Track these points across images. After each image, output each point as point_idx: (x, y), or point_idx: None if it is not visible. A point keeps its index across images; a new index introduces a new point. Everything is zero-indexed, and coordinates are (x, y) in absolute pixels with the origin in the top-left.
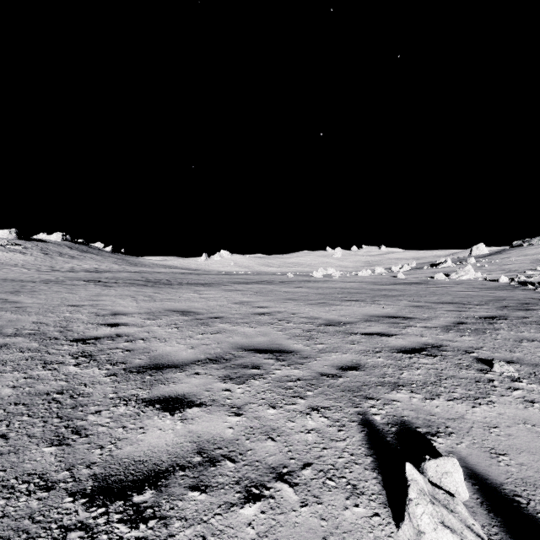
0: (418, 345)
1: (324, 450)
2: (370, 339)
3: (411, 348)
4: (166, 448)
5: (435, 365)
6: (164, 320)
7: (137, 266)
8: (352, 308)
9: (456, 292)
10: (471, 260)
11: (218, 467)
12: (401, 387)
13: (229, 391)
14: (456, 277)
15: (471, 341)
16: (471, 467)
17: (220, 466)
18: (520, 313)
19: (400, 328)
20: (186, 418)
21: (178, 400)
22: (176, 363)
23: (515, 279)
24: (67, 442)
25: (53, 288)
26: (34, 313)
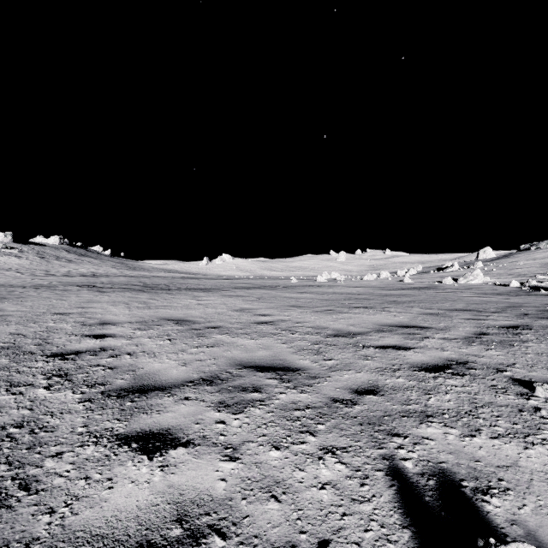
0: (441, 361)
1: (344, 517)
2: (386, 354)
3: (433, 365)
4: (136, 513)
5: (466, 388)
6: (157, 330)
7: (136, 270)
8: (361, 316)
9: (468, 298)
10: (478, 264)
11: (203, 547)
12: (431, 419)
13: (223, 423)
14: (464, 281)
15: (499, 356)
16: (547, 547)
17: (206, 545)
18: (543, 322)
19: (417, 340)
20: (168, 463)
21: (160, 436)
22: (164, 384)
23: (526, 284)
24: (9, 503)
25: (43, 293)
26: (14, 322)
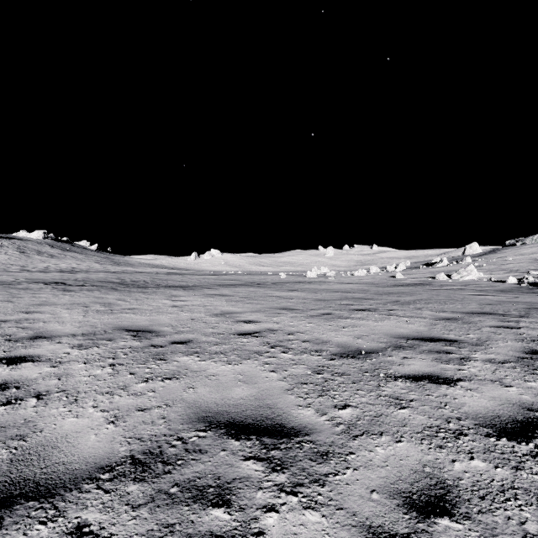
0: (517, 411)
1: None
2: (424, 393)
3: (512, 422)
4: None
5: None
6: (102, 348)
7: (120, 265)
8: (367, 323)
9: (473, 296)
10: (467, 259)
11: None
12: None
13: None
14: (458, 277)
15: None
16: None
17: None
18: None
19: (455, 364)
20: None
21: None
22: (58, 476)
23: (524, 280)
24: None
25: None
26: None
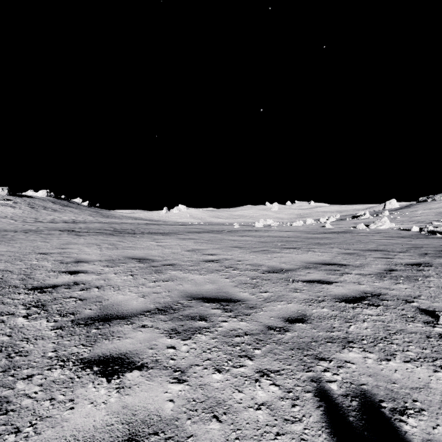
0: (358, 293)
1: (278, 436)
2: (312, 287)
3: (352, 297)
4: (93, 433)
5: (380, 317)
6: (122, 267)
7: (108, 217)
8: (291, 255)
9: (377, 240)
10: (385, 213)
11: None
12: (351, 344)
13: (173, 348)
14: (374, 227)
15: (407, 289)
16: None
17: None
18: (441, 260)
19: (337, 275)
20: (124, 385)
21: (119, 360)
22: (125, 313)
23: (424, 229)
24: None
25: (30, 237)
26: (3, 261)
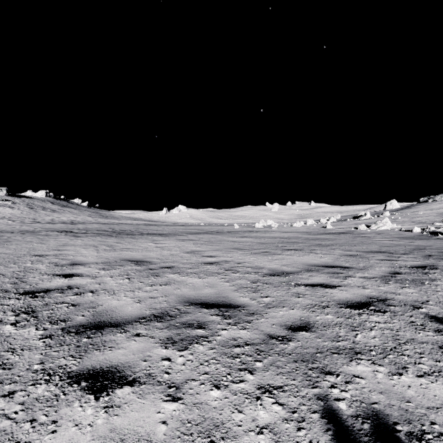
0: (364, 298)
1: None
2: (315, 291)
3: (357, 302)
4: None
5: (388, 324)
6: (118, 270)
7: (108, 218)
8: (292, 257)
9: (379, 241)
10: (386, 213)
11: None
12: (359, 356)
13: (168, 360)
14: (375, 227)
15: (413, 293)
16: None
17: None
18: None
19: (341, 279)
20: (113, 404)
21: (109, 374)
22: (119, 320)
23: (426, 230)
24: None
25: (27, 238)
26: None
